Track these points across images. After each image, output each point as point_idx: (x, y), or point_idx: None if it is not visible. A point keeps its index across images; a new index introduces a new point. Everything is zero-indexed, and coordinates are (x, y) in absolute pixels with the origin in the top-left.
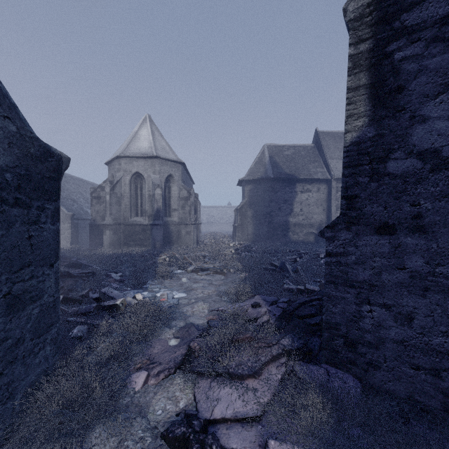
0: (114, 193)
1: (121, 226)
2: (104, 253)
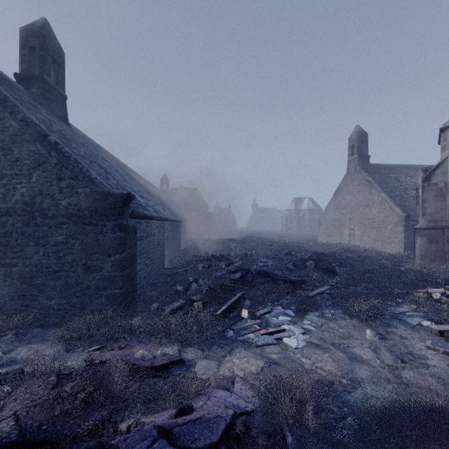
0: (431, 185)
1: (443, 231)
2: (405, 266)
